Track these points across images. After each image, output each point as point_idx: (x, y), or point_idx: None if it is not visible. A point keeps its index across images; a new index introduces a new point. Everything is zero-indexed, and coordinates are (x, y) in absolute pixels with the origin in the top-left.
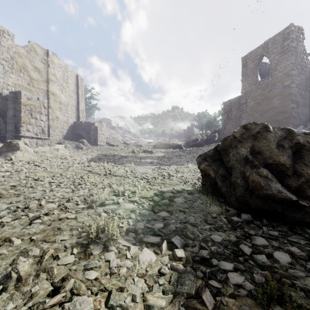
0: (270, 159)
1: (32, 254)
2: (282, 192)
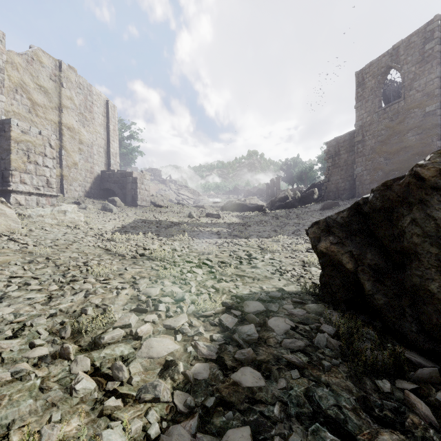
0: None
1: None
2: None
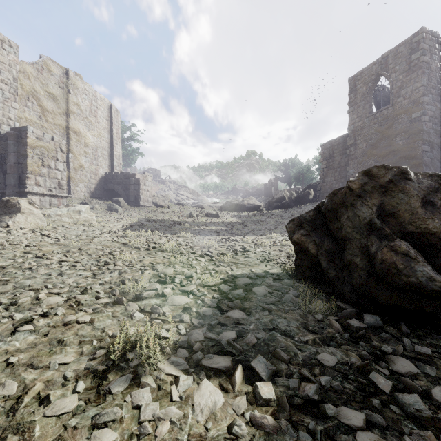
0: (410, 224)
1: (2, 393)
2: (435, 280)
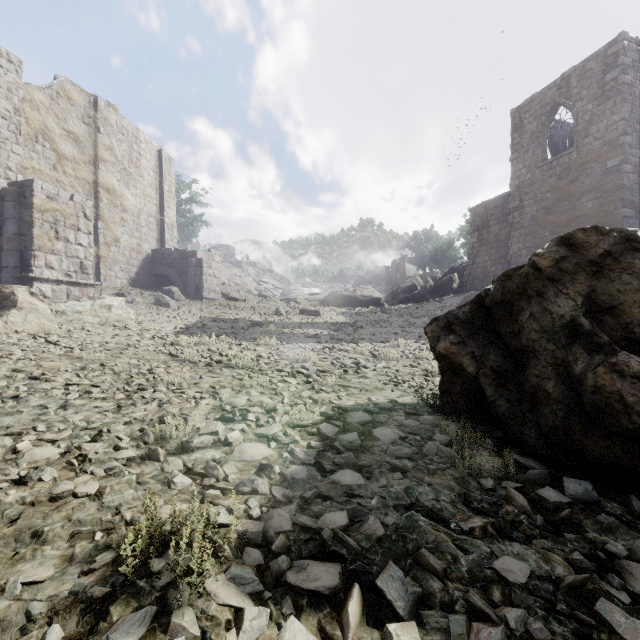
0: None
1: None
2: None
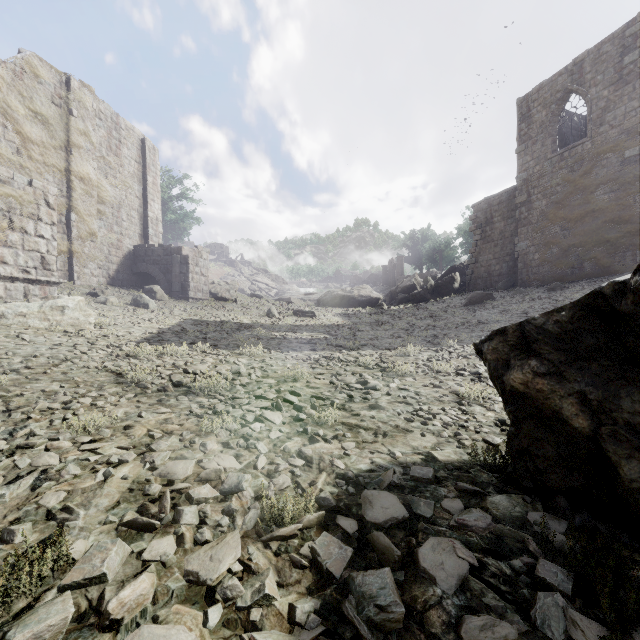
0: None
1: None
2: None
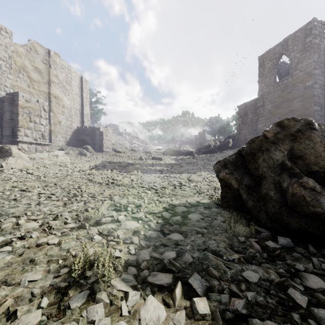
0: (315, 165)
1: None
2: None
